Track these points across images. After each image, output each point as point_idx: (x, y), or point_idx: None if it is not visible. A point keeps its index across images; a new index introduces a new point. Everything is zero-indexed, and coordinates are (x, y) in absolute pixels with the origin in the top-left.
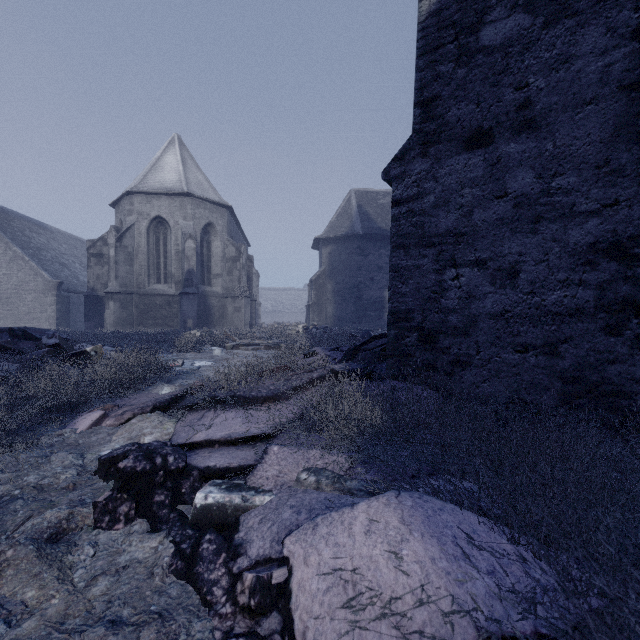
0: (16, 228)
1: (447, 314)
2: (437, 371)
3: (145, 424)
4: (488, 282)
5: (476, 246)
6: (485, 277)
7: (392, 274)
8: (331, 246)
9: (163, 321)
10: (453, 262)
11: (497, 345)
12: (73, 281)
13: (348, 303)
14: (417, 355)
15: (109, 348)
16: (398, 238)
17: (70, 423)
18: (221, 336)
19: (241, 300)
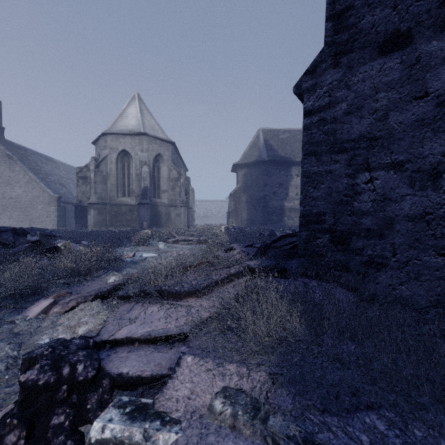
0: (32, 160)
1: (360, 216)
2: (349, 271)
3: (84, 313)
4: (406, 184)
5: (392, 149)
6: (402, 179)
7: (304, 180)
8: (245, 169)
9: (127, 223)
10: (366, 166)
11: (416, 247)
12: (68, 196)
13: (257, 210)
14: (329, 255)
15: (85, 242)
16: (309, 146)
17: (26, 309)
18: (165, 234)
19: (181, 208)
